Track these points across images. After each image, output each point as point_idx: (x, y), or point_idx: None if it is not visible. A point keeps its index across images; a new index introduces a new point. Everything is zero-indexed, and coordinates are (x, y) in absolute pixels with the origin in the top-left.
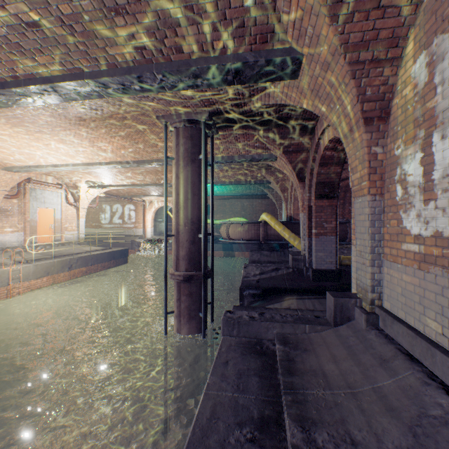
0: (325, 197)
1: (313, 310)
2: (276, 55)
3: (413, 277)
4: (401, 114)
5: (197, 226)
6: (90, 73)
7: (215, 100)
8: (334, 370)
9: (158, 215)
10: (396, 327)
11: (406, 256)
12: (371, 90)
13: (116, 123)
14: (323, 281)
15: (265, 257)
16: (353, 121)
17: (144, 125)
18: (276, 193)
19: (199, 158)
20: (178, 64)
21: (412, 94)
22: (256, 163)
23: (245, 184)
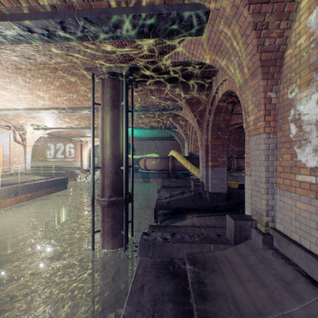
0: (218, 138)
1: (213, 226)
2: (186, 9)
3: (309, 205)
4: (295, 61)
5: (119, 160)
6: (13, 15)
7: (133, 55)
8: (242, 293)
9: None
10: (293, 249)
11: (301, 186)
12: (269, 42)
13: (50, 73)
14: (217, 201)
15: (173, 183)
16: (251, 70)
17: (75, 76)
18: (180, 136)
19: (121, 105)
20: (98, 12)
21: (308, 42)
22: (166, 113)
23: (158, 128)
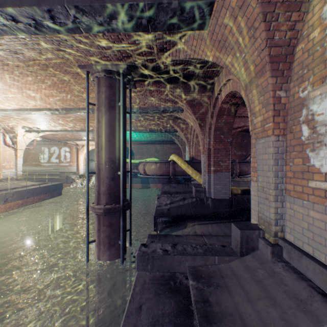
0: (221, 142)
1: (216, 235)
2: None
3: (324, 214)
4: (308, 57)
5: (116, 165)
6: None
7: (131, 52)
8: (252, 313)
9: (90, 155)
10: (306, 263)
11: (315, 193)
12: (279, 35)
13: (41, 70)
14: (220, 208)
15: (173, 188)
16: (259, 67)
17: (69, 74)
18: (181, 140)
19: (118, 105)
20: None
21: (323, 34)
22: (167, 115)
23: (158, 132)
